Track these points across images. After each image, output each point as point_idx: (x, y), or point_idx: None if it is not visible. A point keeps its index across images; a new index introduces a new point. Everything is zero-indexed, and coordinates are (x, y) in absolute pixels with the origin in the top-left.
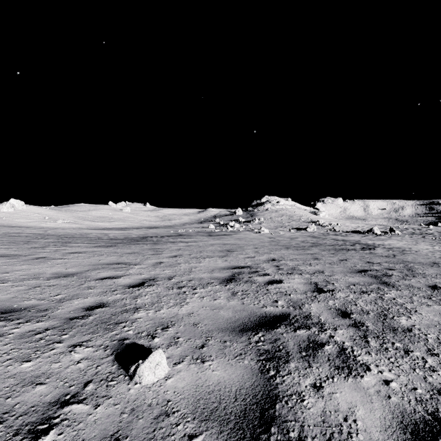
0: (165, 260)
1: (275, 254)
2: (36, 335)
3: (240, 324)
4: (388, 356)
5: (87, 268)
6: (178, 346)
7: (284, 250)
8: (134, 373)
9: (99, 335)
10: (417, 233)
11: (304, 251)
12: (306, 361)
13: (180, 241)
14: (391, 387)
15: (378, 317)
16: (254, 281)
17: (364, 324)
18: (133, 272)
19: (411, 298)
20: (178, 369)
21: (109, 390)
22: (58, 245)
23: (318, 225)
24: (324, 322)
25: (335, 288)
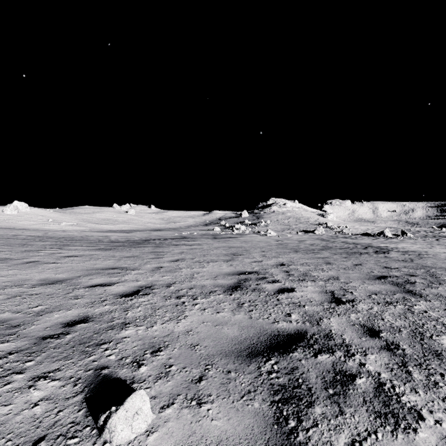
0: (166, 264)
1: (284, 258)
2: None
3: (248, 346)
4: (441, 396)
5: (79, 273)
6: (169, 378)
7: (293, 254)
8: (103, 426)
9: (72, 362)
10: (430, 236)
11: (314, 254)
12: (336, 403)
13: (184, 244)
14: None
15: (413, 336)
16: (263, 289)
17: (399, 347)
18: (129, 278)
19: (445, 311)
20: (166, 417)
21: None
22: (55, 248)
23: (326, 228)
24: (349, 343)
25: (355, 298)
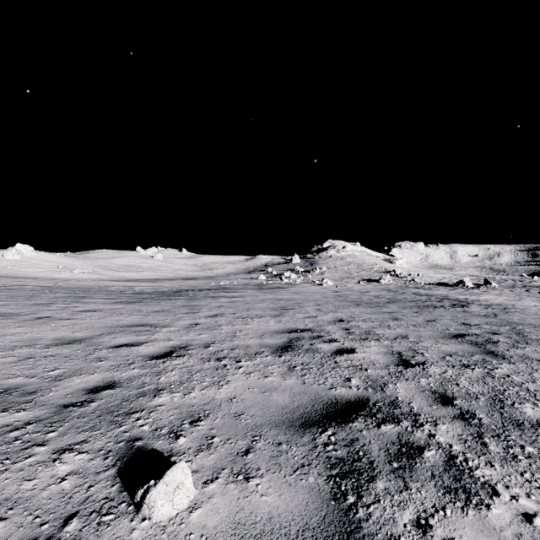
0: (202, 320)
1: (343, 313)
2: (11, 432)
3: (301, 416)
4: (520, 469)
5: (100, 331)
6: (212, 451)
7: (354, 307)
8: (141, 502)
9: (100, 433)
10: (519, 285)
11: (379, 308)
12: (401, 478)
13: (223, 296)
14: (536, 527)
15: (492, 404)
16: (318, 350)
17: (475, 416)
18: (159, 337)
19: (531, 375)
20: (210, 492)
21: (101, 531)
22: (69, 301)
23: (393, 276)
24: (417, 411)
25: (426, 360)
